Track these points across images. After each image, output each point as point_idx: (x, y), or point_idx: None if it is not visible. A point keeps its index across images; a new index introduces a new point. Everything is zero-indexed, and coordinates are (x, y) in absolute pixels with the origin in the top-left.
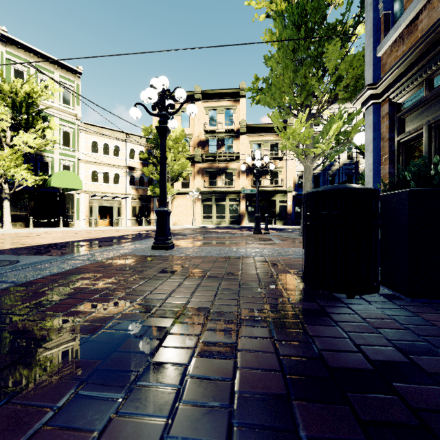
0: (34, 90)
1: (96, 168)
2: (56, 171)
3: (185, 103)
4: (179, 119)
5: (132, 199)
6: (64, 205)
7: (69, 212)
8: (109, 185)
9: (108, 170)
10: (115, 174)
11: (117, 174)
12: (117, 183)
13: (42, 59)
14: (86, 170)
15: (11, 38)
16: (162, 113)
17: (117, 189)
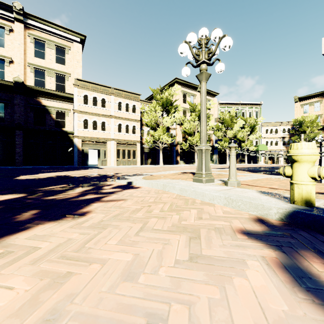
0: (256, 121)
1: (267, 140)
2: (253, 143)
3: (317, 98)
4: (312, 107)
5: (283, 151)
6: (255, 155)
7: (257, 158)
8: (273, 146)
9: (272, 140)
10: (275, 141)
11: (276, 141)
12: (276, 145)
13: (249, 105)
14: (263, 141)
15: (242, 103)
16: (320, 141)
17: (276, 148)
